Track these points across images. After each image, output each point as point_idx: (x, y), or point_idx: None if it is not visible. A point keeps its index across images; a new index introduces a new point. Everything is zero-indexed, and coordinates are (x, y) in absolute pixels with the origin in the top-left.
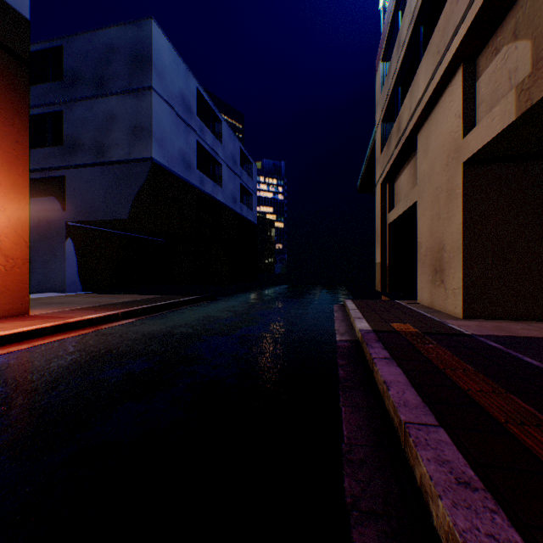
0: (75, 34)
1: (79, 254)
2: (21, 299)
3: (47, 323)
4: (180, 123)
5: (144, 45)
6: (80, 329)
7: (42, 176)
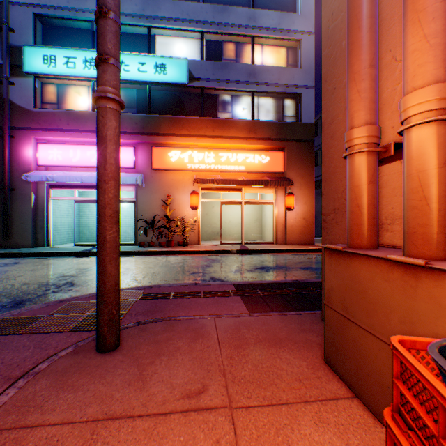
0: None
1: None
2: (310, 238)
3: (314, 247)
4: None
5: None
6: None
7: None
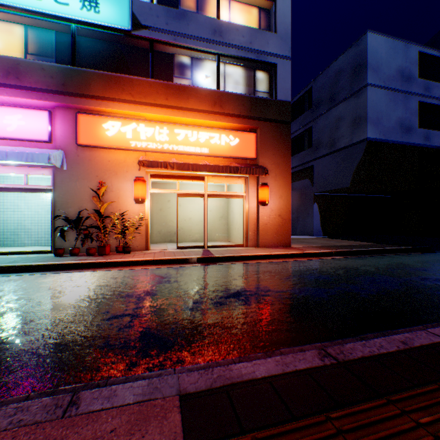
0: (318, 75)
1: (320, 212)
2: (287, 239)
3: (294, 251)
4: (396, 96)
5: (361, 56)
6: (309, 257)
7: (302, 168)
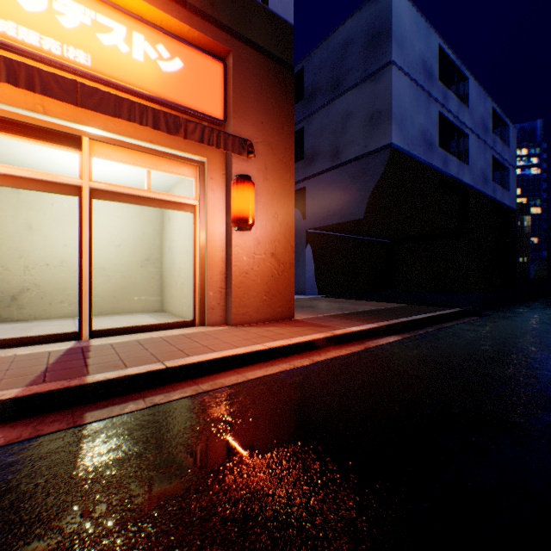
0: (313, 50)
1: (315, 259)
2: (287, 303)
3: (316, 333)
4: (419, 95)
5: (381, 18)
6: (345, 344)
7: None
